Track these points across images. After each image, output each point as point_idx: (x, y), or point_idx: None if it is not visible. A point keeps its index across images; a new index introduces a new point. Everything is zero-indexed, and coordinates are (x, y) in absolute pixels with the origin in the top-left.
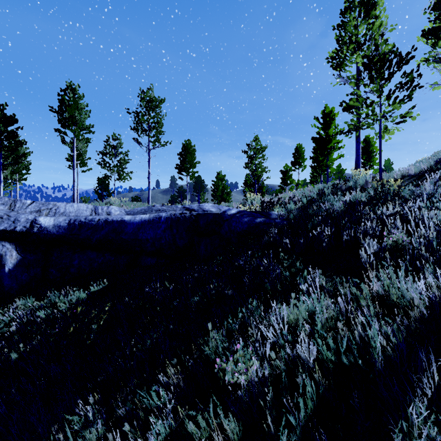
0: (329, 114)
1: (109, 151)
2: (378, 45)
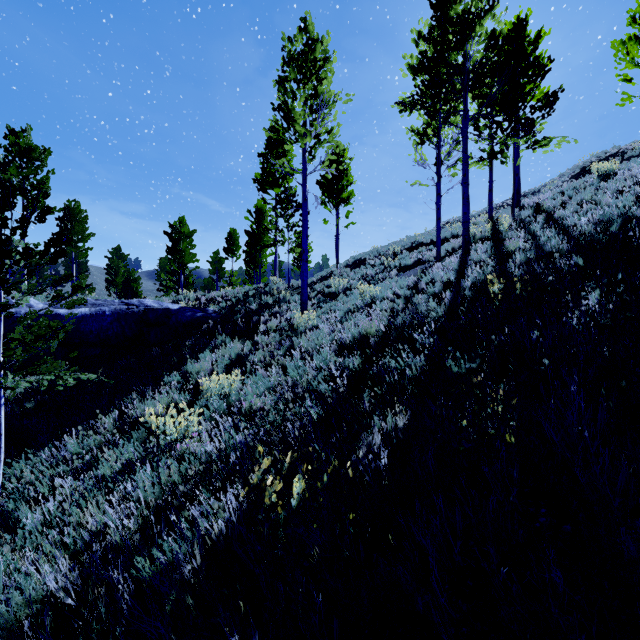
0: (262, 210)
1: None
2: (286, 188)
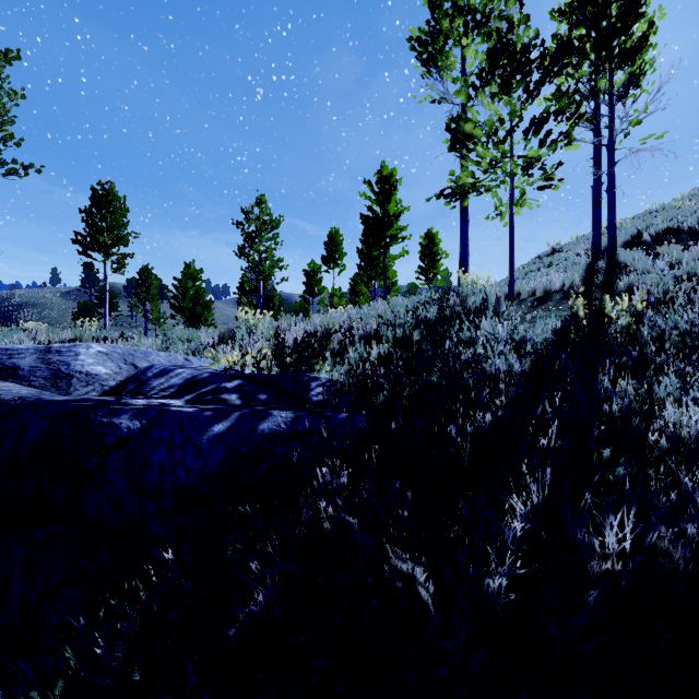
0: (389, 178)
1: None
2: (514, 22)
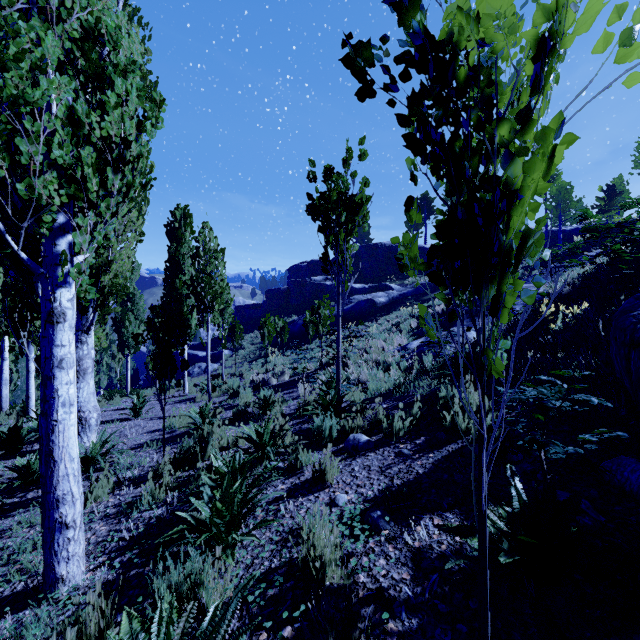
0: (620, 180)
1: None
2: None
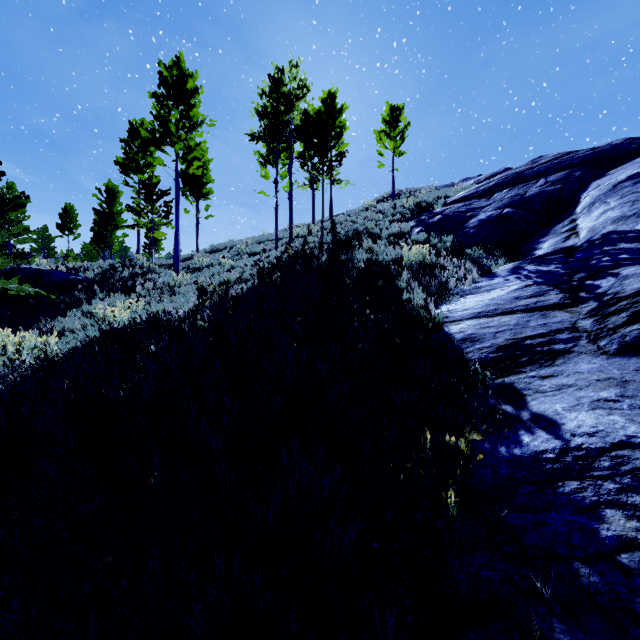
0: (114, 191)
1: None
2: (151, 176)
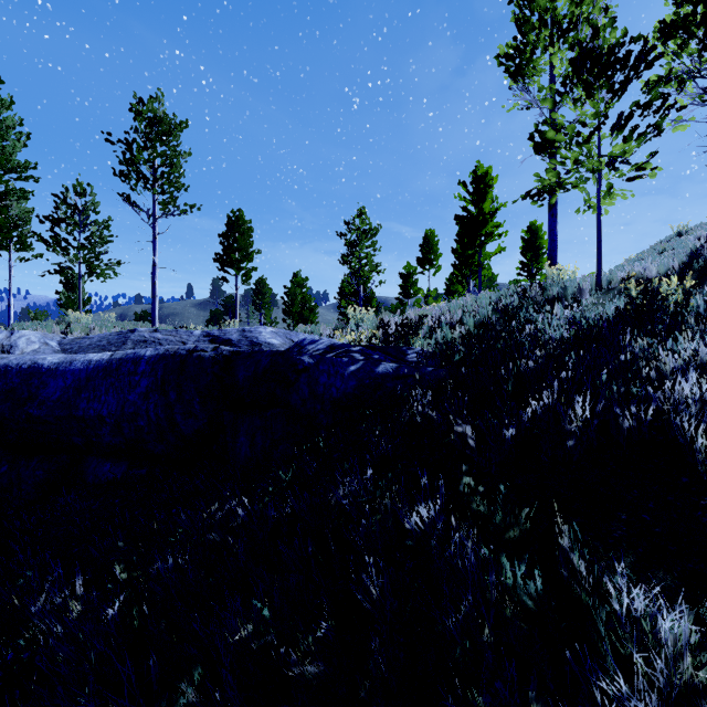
0: (484, 177)
1: (66, 216)
2: (599, 27)
